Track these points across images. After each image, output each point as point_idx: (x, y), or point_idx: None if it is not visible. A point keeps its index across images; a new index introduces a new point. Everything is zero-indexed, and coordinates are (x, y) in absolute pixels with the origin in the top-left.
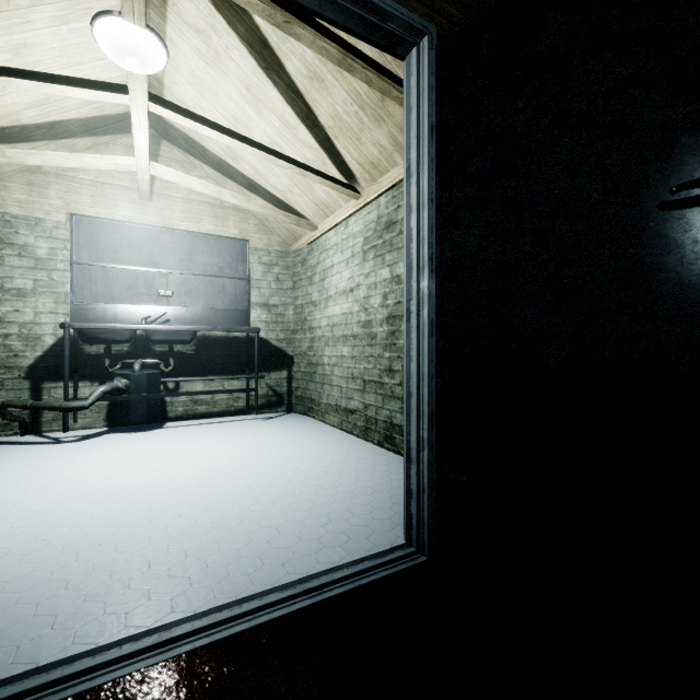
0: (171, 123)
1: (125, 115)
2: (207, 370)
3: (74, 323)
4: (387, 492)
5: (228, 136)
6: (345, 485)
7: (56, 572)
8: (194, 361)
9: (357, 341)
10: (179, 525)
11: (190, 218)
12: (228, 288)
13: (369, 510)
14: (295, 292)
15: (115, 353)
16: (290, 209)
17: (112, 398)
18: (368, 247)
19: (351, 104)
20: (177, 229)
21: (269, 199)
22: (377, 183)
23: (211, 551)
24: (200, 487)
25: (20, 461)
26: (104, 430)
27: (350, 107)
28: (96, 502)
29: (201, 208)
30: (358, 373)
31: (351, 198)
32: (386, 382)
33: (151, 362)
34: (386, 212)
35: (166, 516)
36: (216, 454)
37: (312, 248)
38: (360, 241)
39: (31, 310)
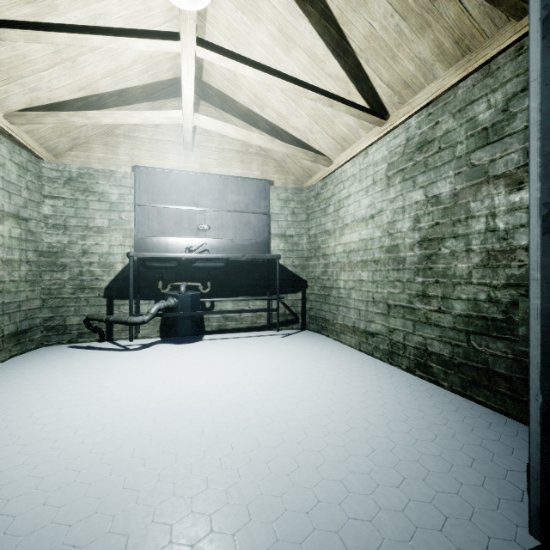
0: (208, 83)
1: (173, 80)
2: (235, 291)
3: (137, 252)
4: (453, 439)
5: (263, 72)
6: (395, 421)
7: (116, 518)
8: (225, 284)
9: (378, 266)
10: (233, 461)
11: (222, 164)
12: (252, 221)
13: (445, 466)
14: (309, 223)
15: (166, 277)
16: (307, 148)
17: (164, 315)
18: (393, 172)
19: (392, 16)
20: (212, 173)
21: (288, 141)
22: (408, 104)
23: (276, 512)
24: (244, 409)
25: (97, 366)
26: (158, 340)
27: (390, 20)
28: (154, 419)
29: (231, 155)
30: (380, 297)
31: (373, 127)
32: (418, 307)
33: (193, 285)
34: (418, 133)
35: (219, 446)
36: (250, 370)
37: (325, 183)
38: (383, 167)
39: (107, 243)
